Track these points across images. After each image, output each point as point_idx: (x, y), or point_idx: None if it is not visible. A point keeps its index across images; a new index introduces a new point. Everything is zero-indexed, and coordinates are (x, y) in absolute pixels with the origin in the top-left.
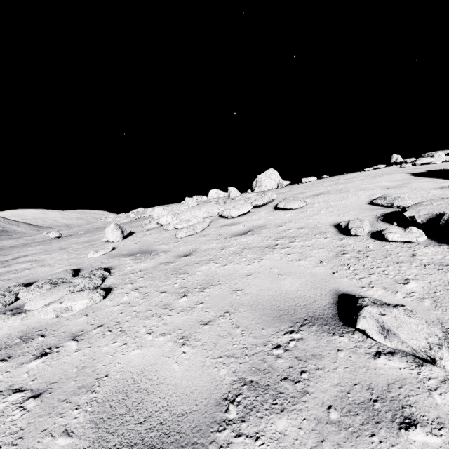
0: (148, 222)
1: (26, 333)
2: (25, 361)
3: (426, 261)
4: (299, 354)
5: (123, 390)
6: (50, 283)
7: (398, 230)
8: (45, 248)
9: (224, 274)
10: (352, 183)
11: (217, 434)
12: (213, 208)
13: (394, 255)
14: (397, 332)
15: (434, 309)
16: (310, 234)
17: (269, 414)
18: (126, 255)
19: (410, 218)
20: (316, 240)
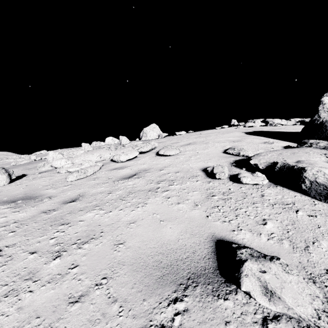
0: (42, 165)
1: None
2: None
3: (272, 201)
4: None
5: None
6: None
7: (249, 174)
8: None
9: (108, 223)
10: (210, 137)
11: None
12: (105, 153)
13: (249, 195)
14: (282, 296)
15: (293, 251)
16: (185, 178)
17: None
18: (6, 201)
19: (254, 165)
20: (190, 183)
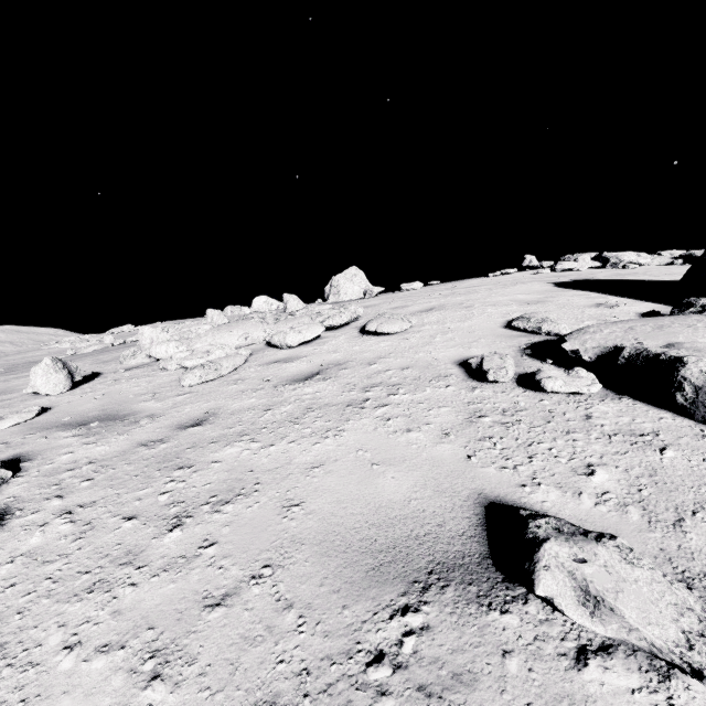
0: (131, 354)
1: None
2: None
3: (609, 428)
4: (425, 677)
5: None
6: None
7: (559, 373)
8: None
9: (268, 467)
10: (476, 294)
11: None
12: (256, 329)
13: (559, 417)
14: (617, 606)
15: (649, 528)
16: (422, 380)
17: None
18: (69, 424)
19: (571, 353)
20: (433, 391)
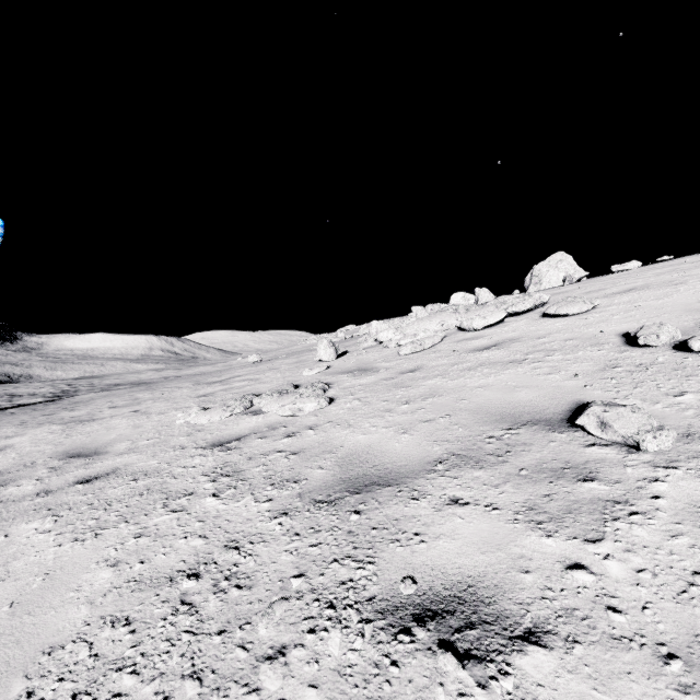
0: (364, 340)
1: (270, 425)
2: (278, 439)
3: None
4: (509, 442)
5: (356, 453)
6: (278, 392)
7: None
8: (255, 369)
9: (451, 387)
10: None
11: (426, 475)
12: (449, 318)
13: (691, 368)
14: (612, 424)
15: (693, 418)
16: (579, 346)
17: (469, 469)
18: (343, 372)
19: None
20: (584, 354)
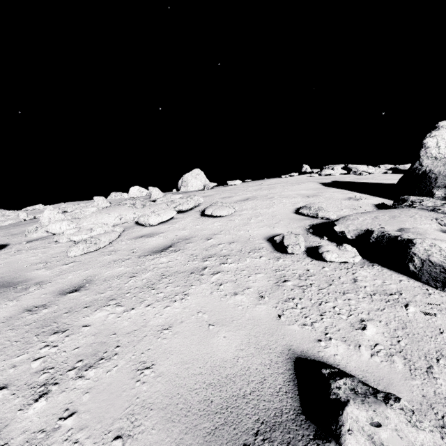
0: (34, 229)
1: None
2: None
3: (369, 289)
4: None
5: None
6: None
7: (334, 248)
8: None
9: (128, 329)
10: (275, 189)
11: None
12: (128, 212)
13: (337, 280)
14: None
15: (411, 376)
16: (243, 252)
17: None
18: None
19: (340, 233)
20: (251, 261)
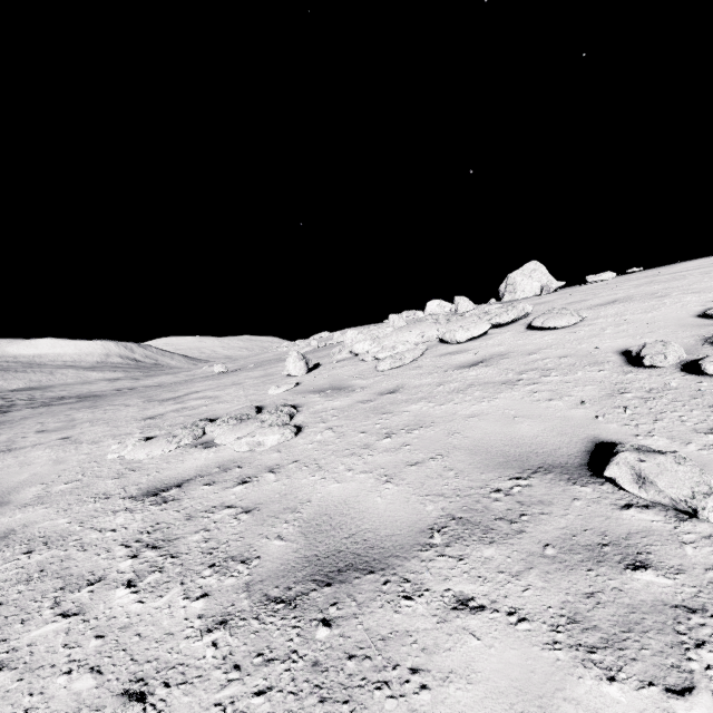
0: (338, 351)
1: (223, 464)
2: (229, 486)
3: None
4: (522, 499)
5: (327, 513)
6: (236, 418)
7: None
8: (216, 383)
9: (440, 415)
10: (681, 280)
11: (420, 552)
12: (430, 329)
13: (711, 395)
14: (654, 480)
15: None
16: (576, 365)
17: (476, 544)
18: (314, 391)
19: None
20: (584, 374)
